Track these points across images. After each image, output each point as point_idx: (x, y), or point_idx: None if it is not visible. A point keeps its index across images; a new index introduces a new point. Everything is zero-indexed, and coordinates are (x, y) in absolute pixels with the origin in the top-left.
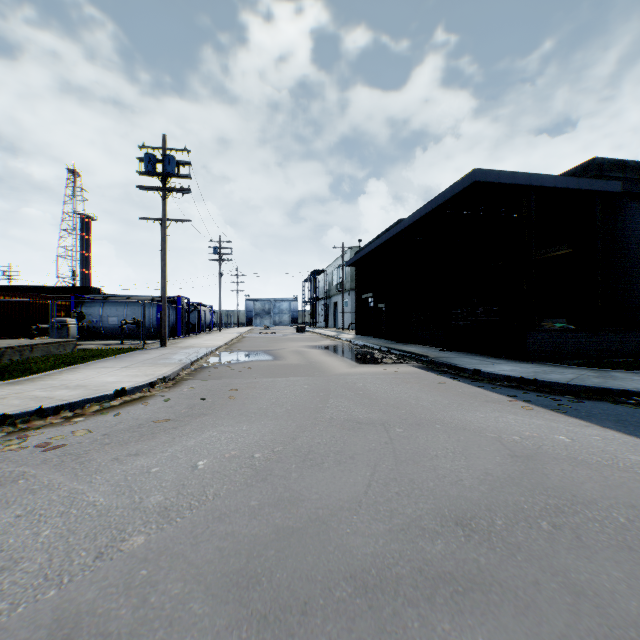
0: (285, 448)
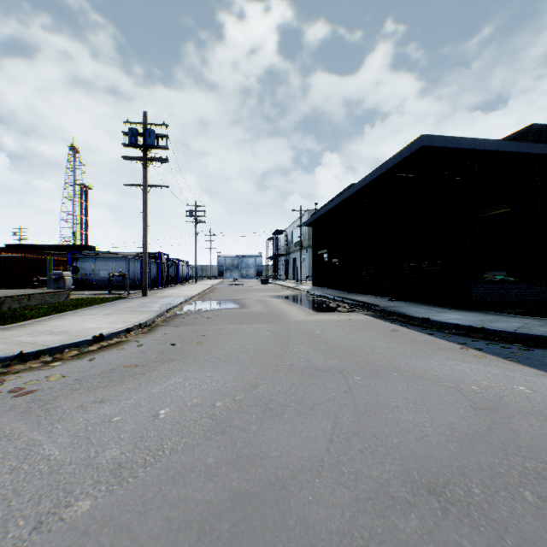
0: (246, 396)
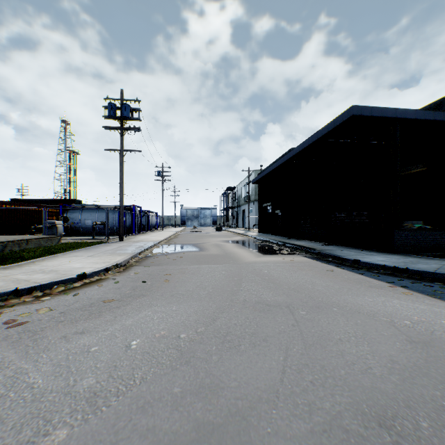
0: (207, 329)
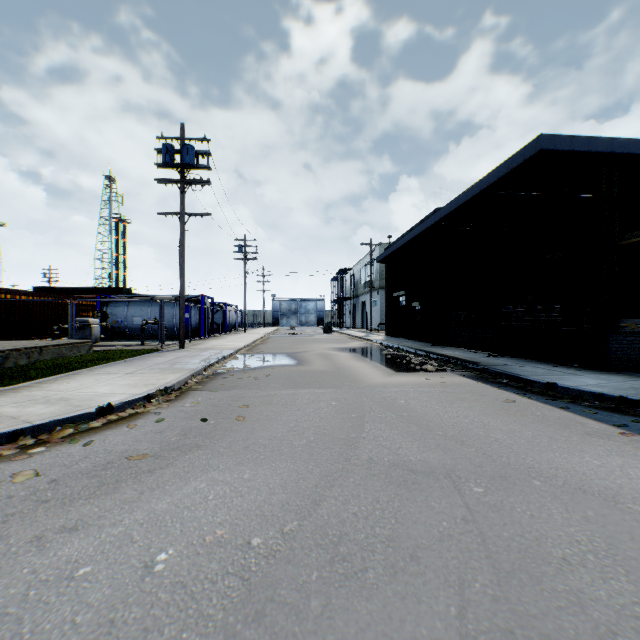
0: (302, 524)
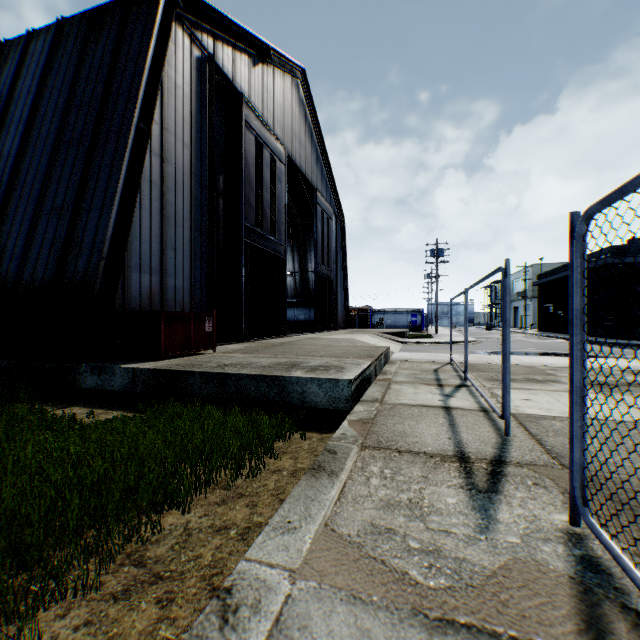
0: (531, 346)
